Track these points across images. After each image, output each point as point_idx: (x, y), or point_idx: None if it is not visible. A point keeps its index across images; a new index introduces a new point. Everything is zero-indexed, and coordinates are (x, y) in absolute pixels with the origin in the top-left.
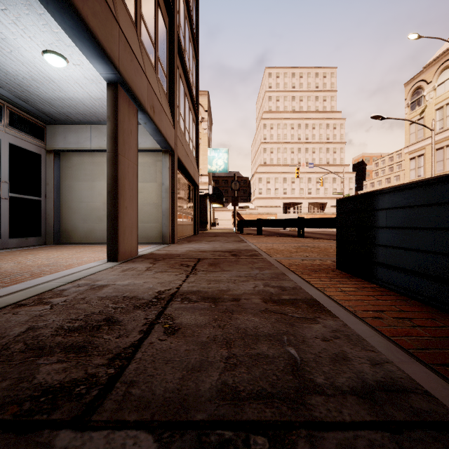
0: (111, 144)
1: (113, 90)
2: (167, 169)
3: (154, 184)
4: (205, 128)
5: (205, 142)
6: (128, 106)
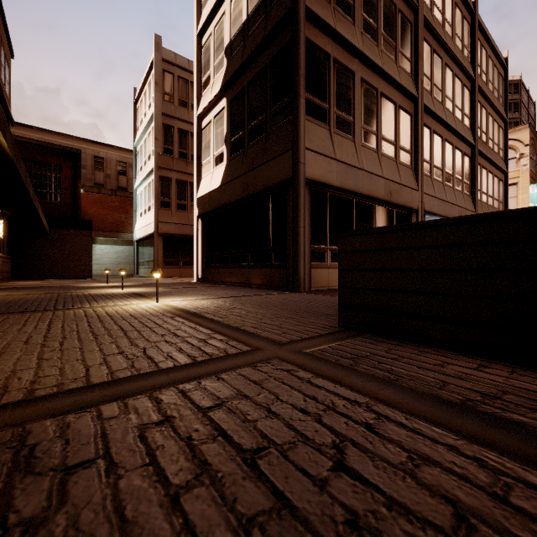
0: None
1: None
2: None
3: None
4: (524, 164)
5: (524, 179)
6: None
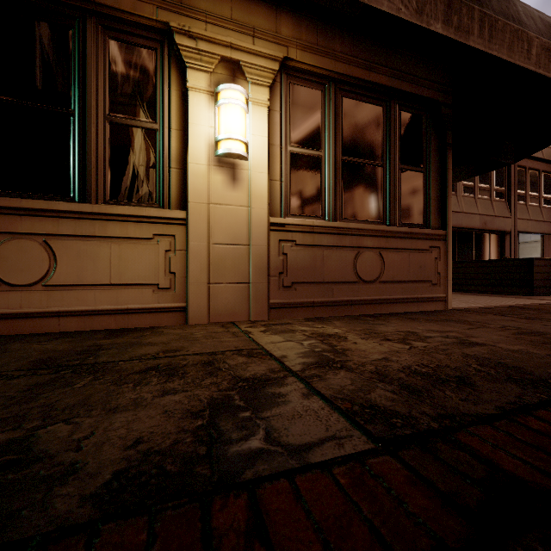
0: (542, 252)
1: (542, 237)
2: None
3: None
4: None
5: None
6: (548, 238)
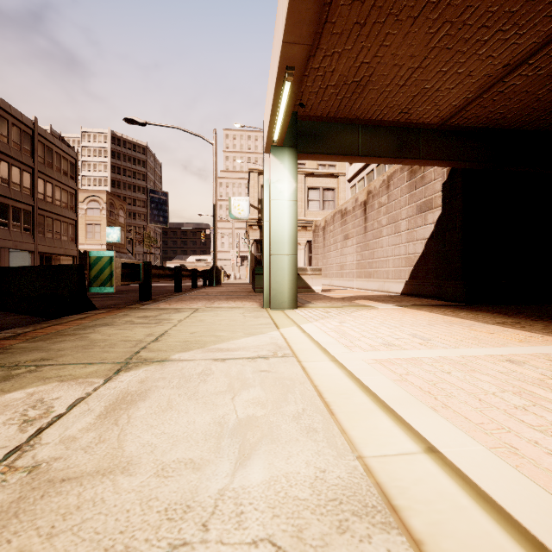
0: None
1: None
2: (30, 258)
3: (27, 262)
4: (104, 214)
5: (104, 223)
6: (5, 251)
